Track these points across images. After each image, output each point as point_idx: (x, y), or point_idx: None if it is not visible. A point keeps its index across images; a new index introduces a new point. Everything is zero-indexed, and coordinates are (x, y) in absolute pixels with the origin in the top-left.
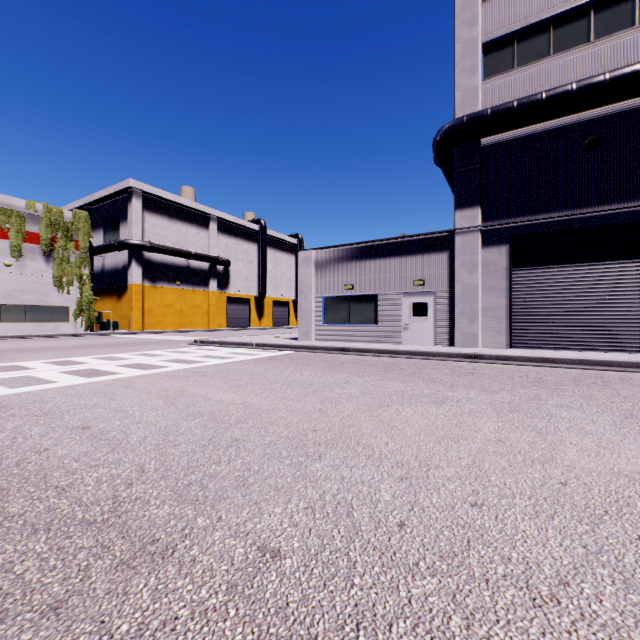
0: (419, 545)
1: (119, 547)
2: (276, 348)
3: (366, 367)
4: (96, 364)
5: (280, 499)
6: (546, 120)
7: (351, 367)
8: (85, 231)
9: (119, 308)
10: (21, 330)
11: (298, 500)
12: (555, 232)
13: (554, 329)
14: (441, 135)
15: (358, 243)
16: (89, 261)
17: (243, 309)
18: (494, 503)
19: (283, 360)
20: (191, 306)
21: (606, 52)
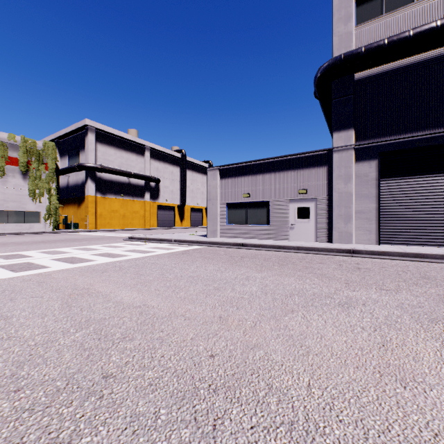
0: None
1: None
2: (189, 243)
3: (262, 261)
4: (36, 258)
5: None
6: (412, 54)
7: (249, 261)
8: (52, 156)
9: (79, 213)
10: (4, 229)
11: None
12: (418, 148)
13: (417, 228)
14: (322, 71)
15: (254, 161)
16: (55, 178)
17: (169, 214)
18: None
19: (193, 254)
20: (131, 212)
21: None
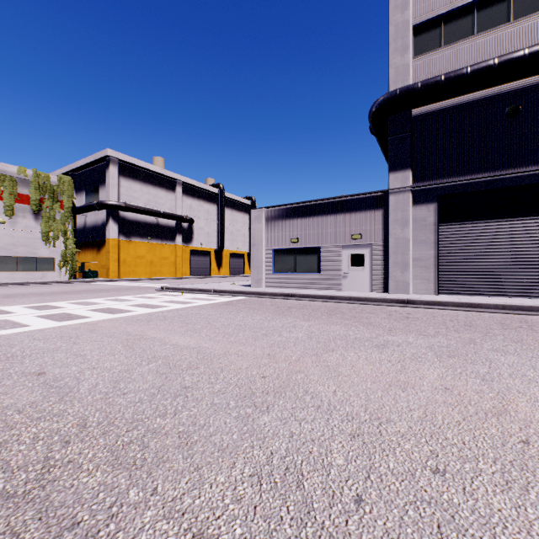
0: (382, 532)
1: (31, 534)
2: (231, 294)
3: (311, 311)
4: (70, 308)
5: (224, 463)
6: (470, 92)
7: (297, 311)
8: (69, 193)
9: (98, 259)
10: (13, 278)
11: (243, 464)
12: (478, 191)
13: (477, 277)
14: (376, 106)
15: (303, 202)
16: (72, 219)
17: (205, 260)
18: (457, 469)
19: (237, 305)
20: (160, 257)
21: (524, 31)
